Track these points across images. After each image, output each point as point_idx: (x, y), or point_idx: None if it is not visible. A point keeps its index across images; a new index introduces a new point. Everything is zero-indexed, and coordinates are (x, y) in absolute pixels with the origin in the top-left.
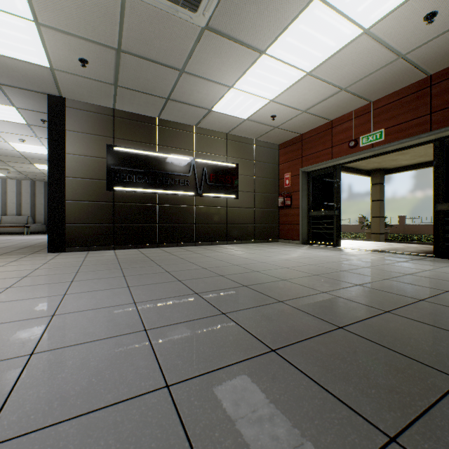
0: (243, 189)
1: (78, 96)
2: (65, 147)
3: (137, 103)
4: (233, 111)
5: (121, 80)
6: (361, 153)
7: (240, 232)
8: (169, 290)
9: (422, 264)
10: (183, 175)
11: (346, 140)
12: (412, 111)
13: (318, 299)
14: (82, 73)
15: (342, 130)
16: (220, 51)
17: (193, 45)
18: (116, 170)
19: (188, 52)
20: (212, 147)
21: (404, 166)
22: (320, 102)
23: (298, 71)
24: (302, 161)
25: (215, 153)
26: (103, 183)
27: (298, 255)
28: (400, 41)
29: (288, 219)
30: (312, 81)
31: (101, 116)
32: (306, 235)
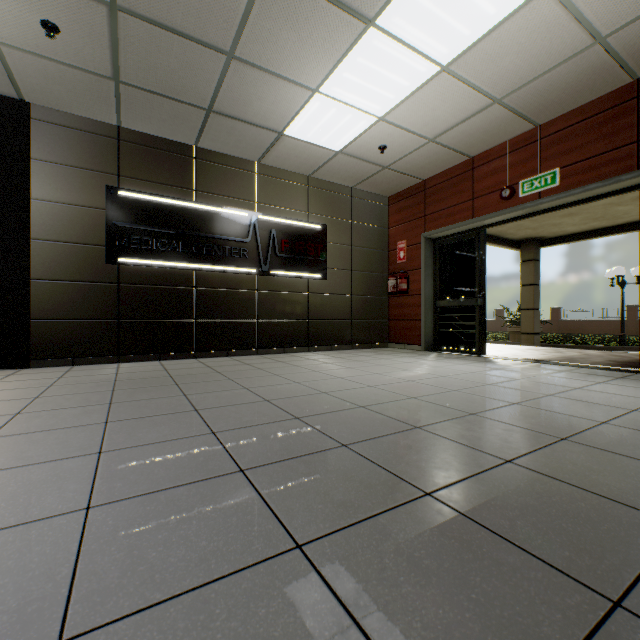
0: (333, 265)
1: (53, 100)
2: (30, 188)
3: (158, 117)
4: (319, 137)
5: (125, 70)
6: (521, 207)
7: (330, 332)
8: (184, 463)
9: (637, 387)
10: (237, 241)
11: (497, 188)
12: (607, 138)
13: (508, 486)
14: (52, 53)
15: (490, 171)
16: (296, 16)
17: (249, 2)
18: (123, 229)
19: (239, 17)
20: (284, 197)
21: (569, 235)
22: (459, 124)
23: (428, 63)
24: (426, 222)
25: (290, 206)
26: (100, 251)
27: (426, 370)
28: (603, 9)
29: (403, 313)
30: (449, 83)
31: (96, 138)
32: (431, 337)
